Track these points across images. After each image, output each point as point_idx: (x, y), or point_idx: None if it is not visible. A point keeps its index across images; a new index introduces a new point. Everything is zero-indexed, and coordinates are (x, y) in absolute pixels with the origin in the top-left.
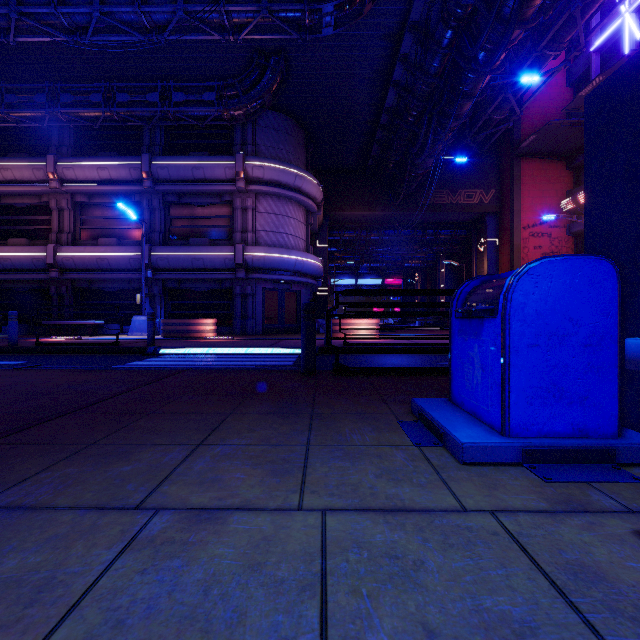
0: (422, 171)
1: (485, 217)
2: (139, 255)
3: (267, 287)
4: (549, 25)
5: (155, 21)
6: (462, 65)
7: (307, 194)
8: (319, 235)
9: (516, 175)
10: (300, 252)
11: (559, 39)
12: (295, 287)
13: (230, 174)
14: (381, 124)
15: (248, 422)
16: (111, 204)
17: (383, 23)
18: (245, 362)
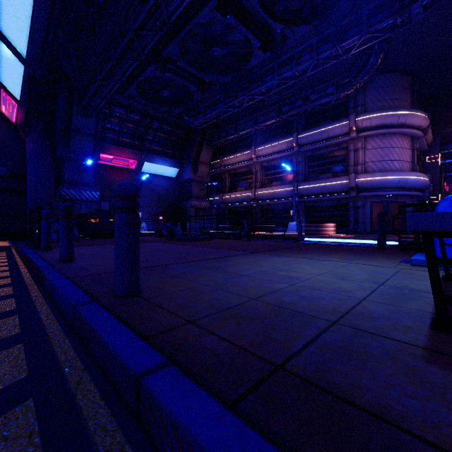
0: None
1: None
2: (291, 189)
3: (374, 201)
4: None
5: (301, 71)
6: None
7: (411, 126)
8: (429, 152)
9: None
10: (403, 172)
11: None
12: (400, 199)
13: (345, 130)
14: None
15: (339, 254)
16: (278, 164)
17: None
18: None
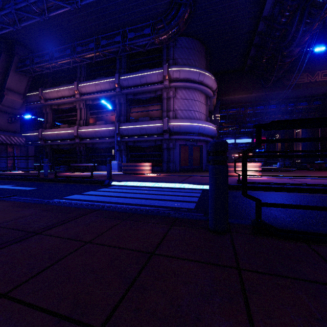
0: (289, 60)
1: None
2: (114, 128)
3: (182, 143)
4: None
5: None
6: None
7: (206, 85)
8: (213, 112)
9: None
10: (202, 121)
11: None
12: (199, 143)
13: (160, 78)
14: (258, 31)
15: None
16: (102, 103)
17: None
18: (160, 196)
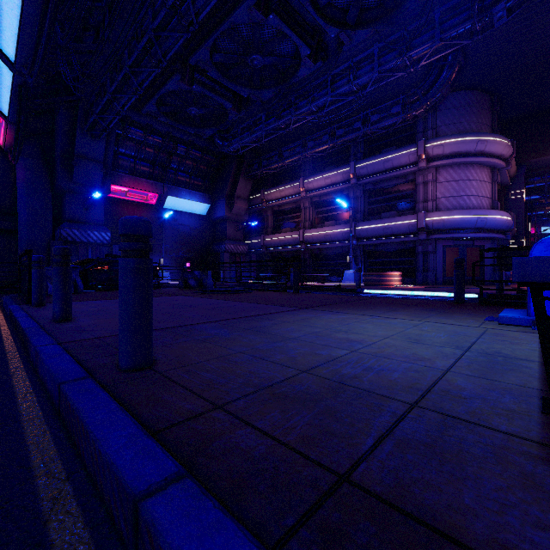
0: None
1: None
2: (348, 230)
3: (447, 245)
4: None
5: (360, 85)
6: None
7: (491, 154)
8: (511, 187)
9: None
10: (482, 210)
11: None
12: (478, 242)
13: (413, 159)
14: None
15: (409, 310)
16: (331, 199)
17: None
18: None
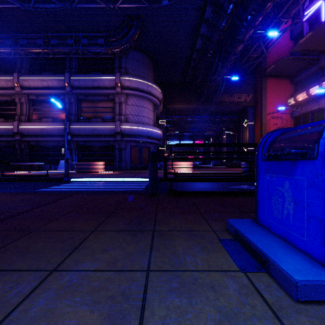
0: (215, 84)
1: (247, 108)
2: (63, 127)
3: (132, 145)
4: (283, 4)
5: None
6: (238, 24)
7: (154, 95)
8: (160, 118)
9: (264, 86)
10: (150, 126)
11: (289, 12)
12: (148, 145)
13: (112, 84)
14: (193, 58)
15: (104, 241)
16: (49, 100)
17: (195, 1)
18: (117, 186)
